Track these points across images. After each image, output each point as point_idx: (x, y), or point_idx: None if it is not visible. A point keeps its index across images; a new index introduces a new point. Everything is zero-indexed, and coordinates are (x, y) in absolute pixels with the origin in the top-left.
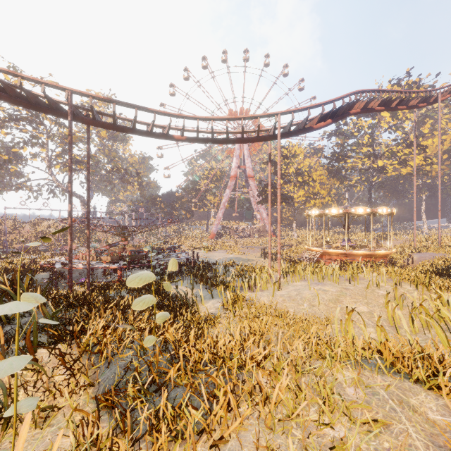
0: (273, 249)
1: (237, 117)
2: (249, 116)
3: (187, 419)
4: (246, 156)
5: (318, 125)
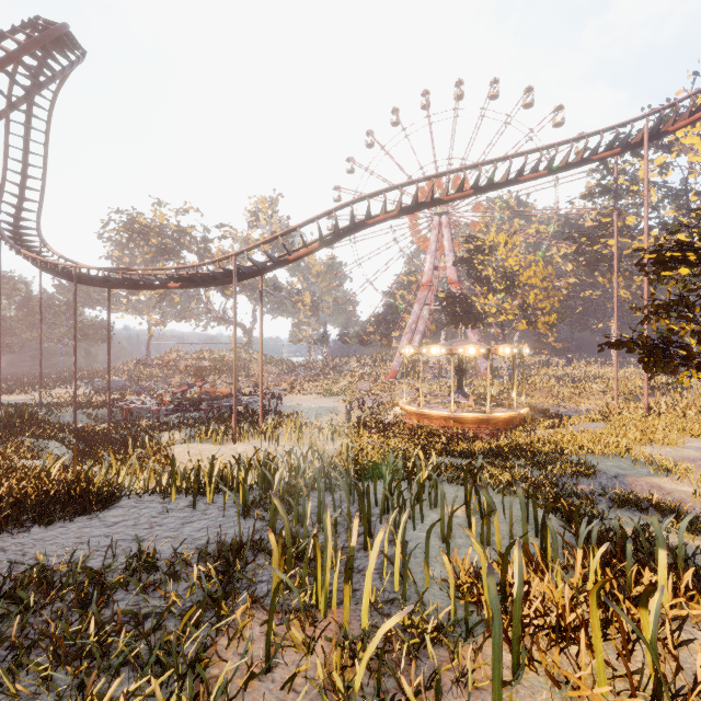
0: None
1: (202, 263)
2: (210, 261)
3: None
4: (447, 251)
5: (296, 254)
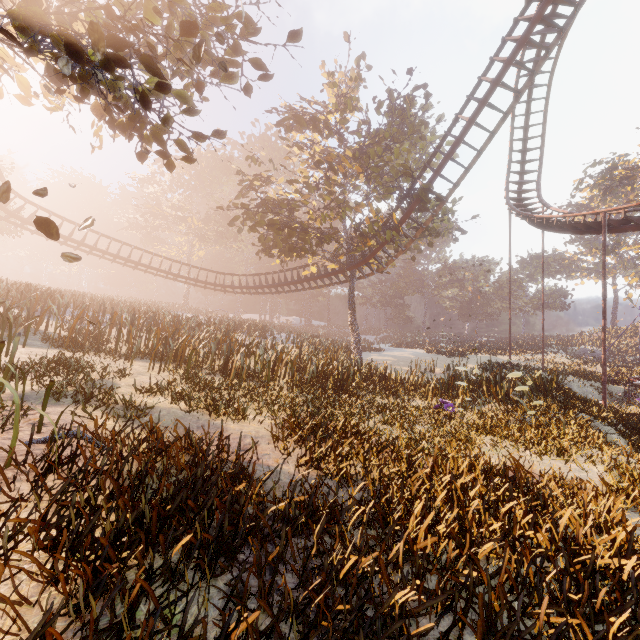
0: None
1: None
2: None
3: None
4: None
5: None
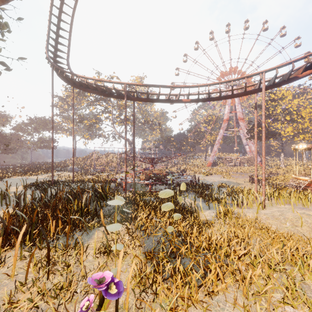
0: (260, 175)
1: (227, 80)
2: (238, 78)
3: (192, 277)
4: (237, 103)
5: (304, 73)
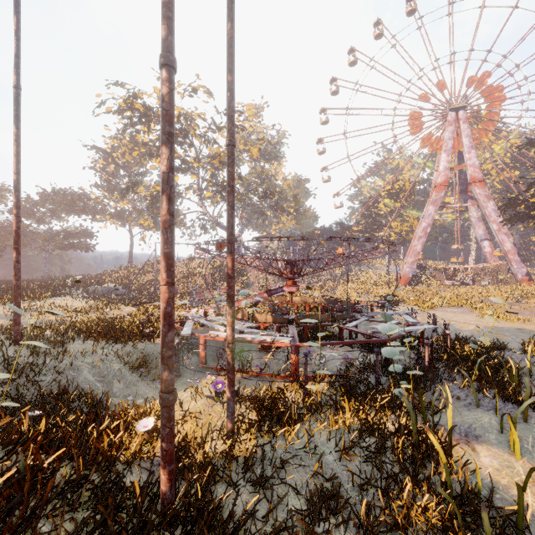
0: None
1: None
2: None
3: None
4: (467, 148)
5: None
